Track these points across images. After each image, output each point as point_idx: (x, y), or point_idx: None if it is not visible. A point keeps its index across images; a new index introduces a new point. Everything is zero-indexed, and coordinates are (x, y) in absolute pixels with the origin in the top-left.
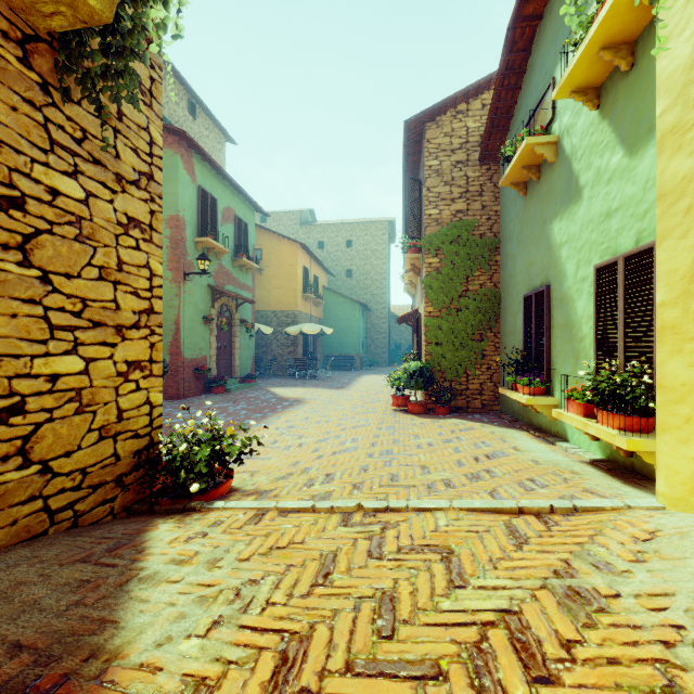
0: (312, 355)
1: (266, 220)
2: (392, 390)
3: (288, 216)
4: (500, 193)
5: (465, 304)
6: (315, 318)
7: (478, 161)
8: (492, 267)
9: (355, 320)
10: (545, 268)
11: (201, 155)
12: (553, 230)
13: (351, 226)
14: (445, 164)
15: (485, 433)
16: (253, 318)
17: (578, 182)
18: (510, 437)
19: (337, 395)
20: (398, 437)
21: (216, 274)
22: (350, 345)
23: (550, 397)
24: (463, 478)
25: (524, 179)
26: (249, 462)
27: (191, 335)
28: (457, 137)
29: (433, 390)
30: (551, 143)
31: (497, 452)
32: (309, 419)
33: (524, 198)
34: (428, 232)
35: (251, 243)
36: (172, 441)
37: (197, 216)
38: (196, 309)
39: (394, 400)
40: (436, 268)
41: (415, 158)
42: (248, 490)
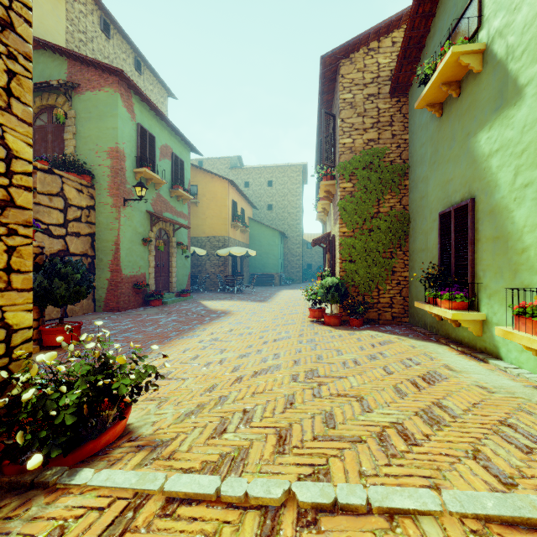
0: (240, 273)
1: (202, 165)
2: (307, 303)
3: (221, 161)
4: (409, 123)
5: (377, 224)
6: (242, 243)
7: (389, 93)
8: (402, 191)
9: (274, 245)
10: (468, 182)
11: (139, 96)
12: (479, 142)
13: (272, 169)
14: (358, 97)
15: (406, 347)
16: (188, 241)
17: (517, 82)
18: (434, 352)
19: (260, 307)
20: (320, 352)
21: (154, 202)
22: (271, 265)
23: (476, 312)
24: (418, 421)
25: (440, 100)
26: (163, 384)
27: (130, 254)
28: (369, 72)
29: (347, 304)
30: (477, 52)
31: (432, 373)
32: (233, 331)
33: (438, 120)
34: (343, 159)
35: (186, 178)
36: (33, 378)
37: (137, 150)
38: (136, 232)
39: (311, 313)
40: (350, 192)
41: (329, 97)
42: (142, 437)
